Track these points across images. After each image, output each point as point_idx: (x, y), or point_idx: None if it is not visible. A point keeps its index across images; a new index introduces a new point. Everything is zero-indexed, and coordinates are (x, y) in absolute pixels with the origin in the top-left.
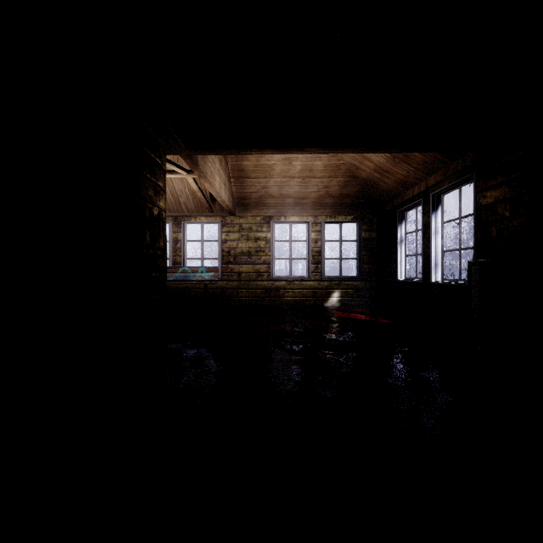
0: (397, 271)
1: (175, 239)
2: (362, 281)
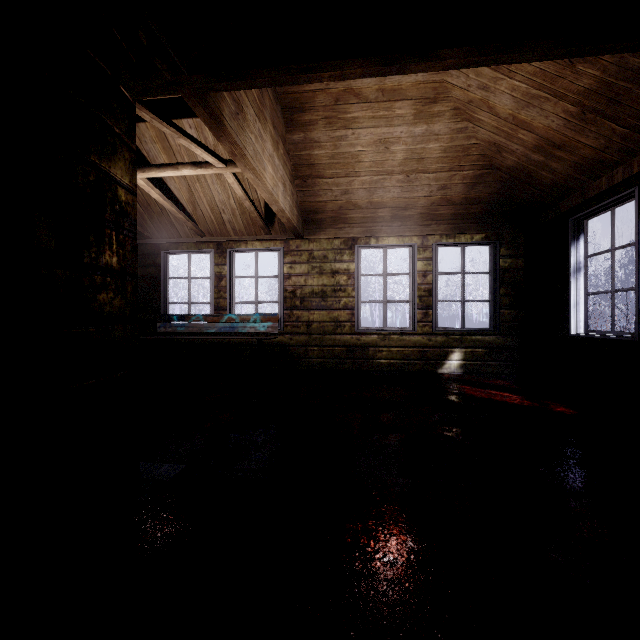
0: (569, 319)
1: (218, 275)
2: (499, 335)
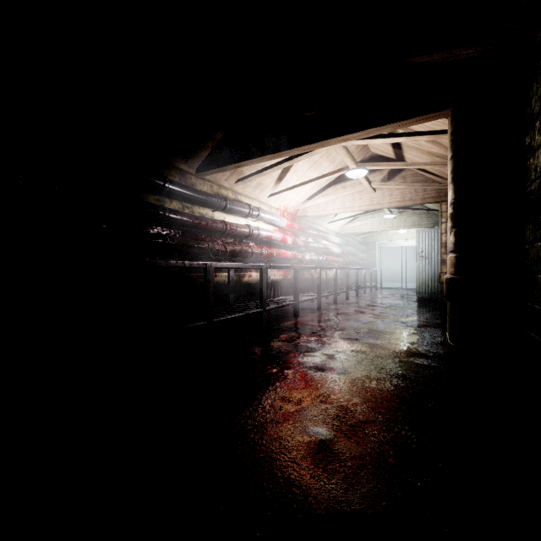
0: None
1: None
2: None
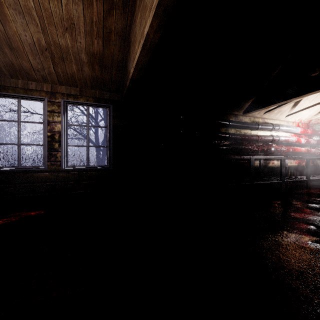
0: None
1: None
2: None
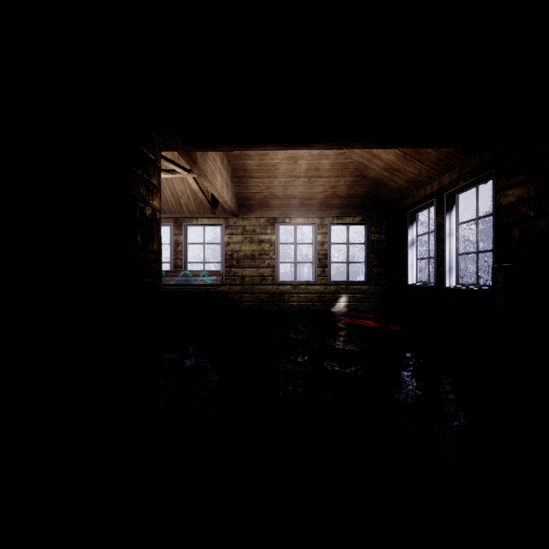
0: (408, 275)
1: (176, 242)
2: (371, 285)
